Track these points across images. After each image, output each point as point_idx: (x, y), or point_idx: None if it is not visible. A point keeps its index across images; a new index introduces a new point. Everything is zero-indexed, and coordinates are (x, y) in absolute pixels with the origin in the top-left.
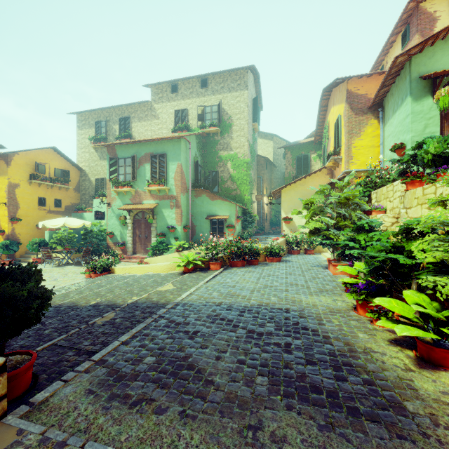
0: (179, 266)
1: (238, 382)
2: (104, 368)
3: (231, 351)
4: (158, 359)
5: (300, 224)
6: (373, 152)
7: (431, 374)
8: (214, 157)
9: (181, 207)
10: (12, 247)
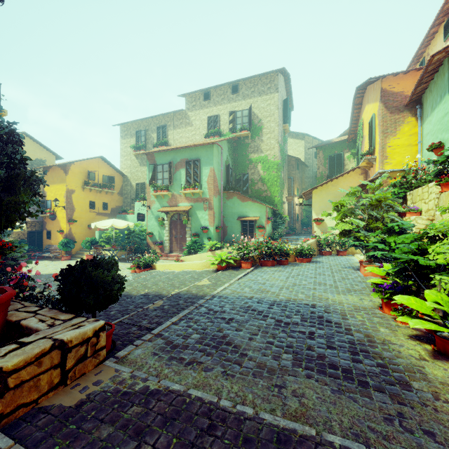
0: (213, 264)
1: (267, 356)
2: (162, 339)
3: (261, 334)
4: (202, 336)
5: (332, 225)
6: (410, 151)
7: (443, 364)
8: (244, 160)
9: (213, 209)
10: (69, 245)
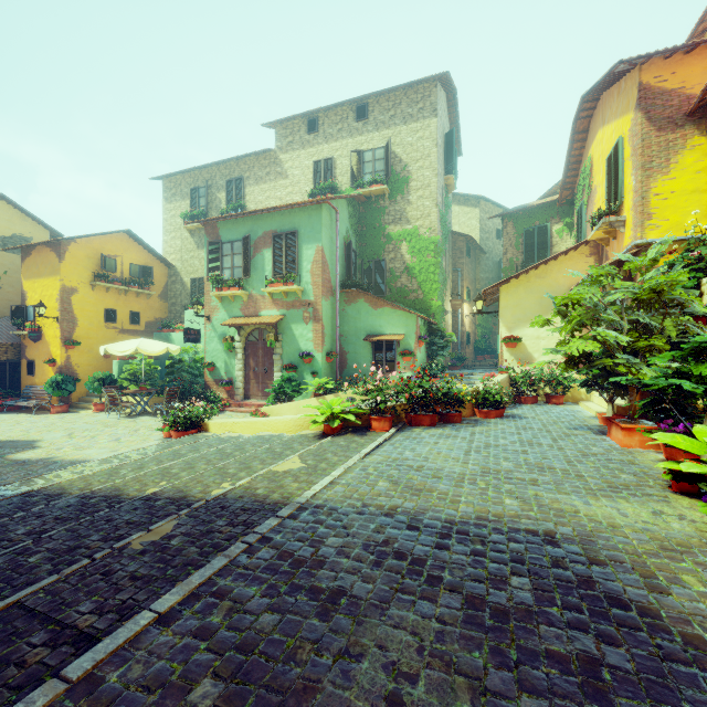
0: (315, 423)
1: None
2: None
3: (429, 675)
4: (229, 691)
5: (536, 348)
6: (698, 202)
7: None
8: (378, 236)
9: (322, 320)
10: (65, 385)
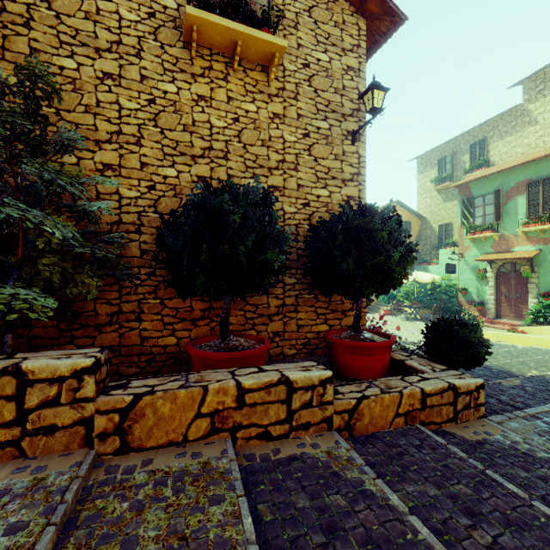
0: None
1: None
2: (542, 423)
3: None
4: None
5: None
6: None
7: None
8: None
9: None
10: None
